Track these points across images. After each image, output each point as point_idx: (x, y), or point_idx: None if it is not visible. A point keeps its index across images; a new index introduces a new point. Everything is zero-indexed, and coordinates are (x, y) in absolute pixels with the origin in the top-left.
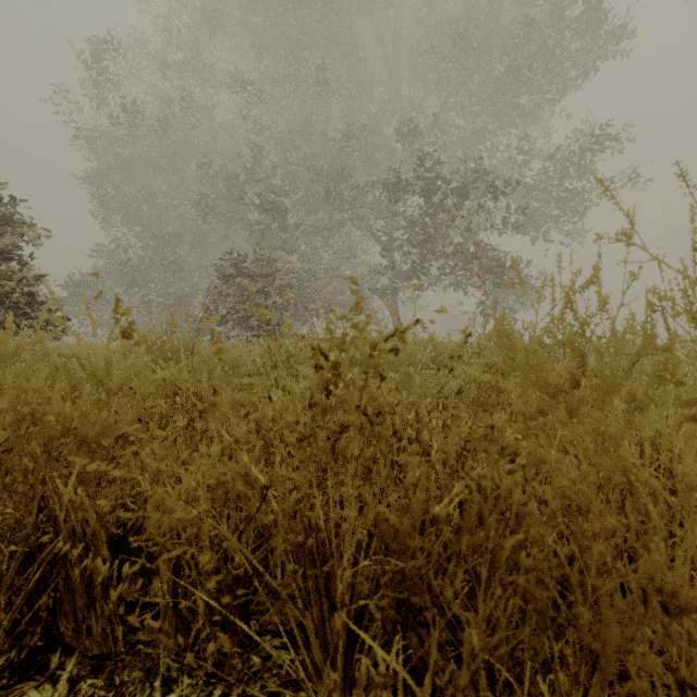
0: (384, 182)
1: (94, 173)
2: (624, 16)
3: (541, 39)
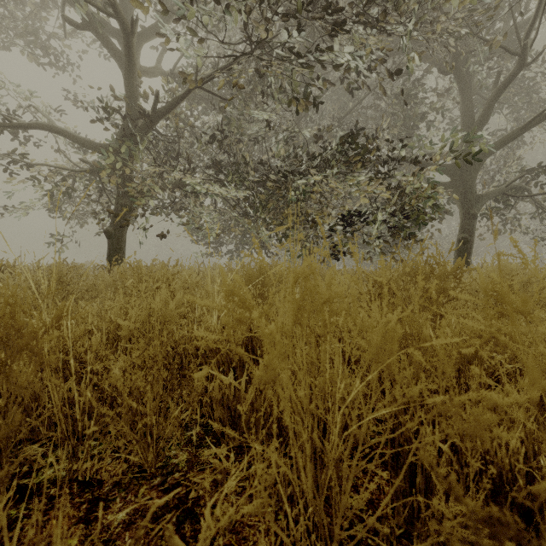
0: None
1: None
2: None
3: None
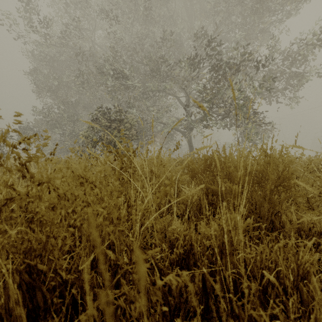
0: None
1: (32, 69)
2: None
3: None
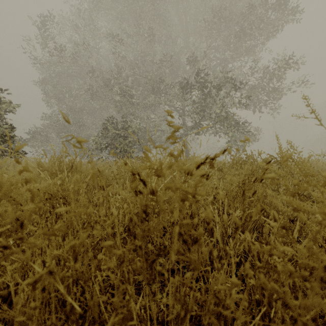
0: (181, 83)
1: (42, 79)
2: (297, 3)
3: (257, 14)
